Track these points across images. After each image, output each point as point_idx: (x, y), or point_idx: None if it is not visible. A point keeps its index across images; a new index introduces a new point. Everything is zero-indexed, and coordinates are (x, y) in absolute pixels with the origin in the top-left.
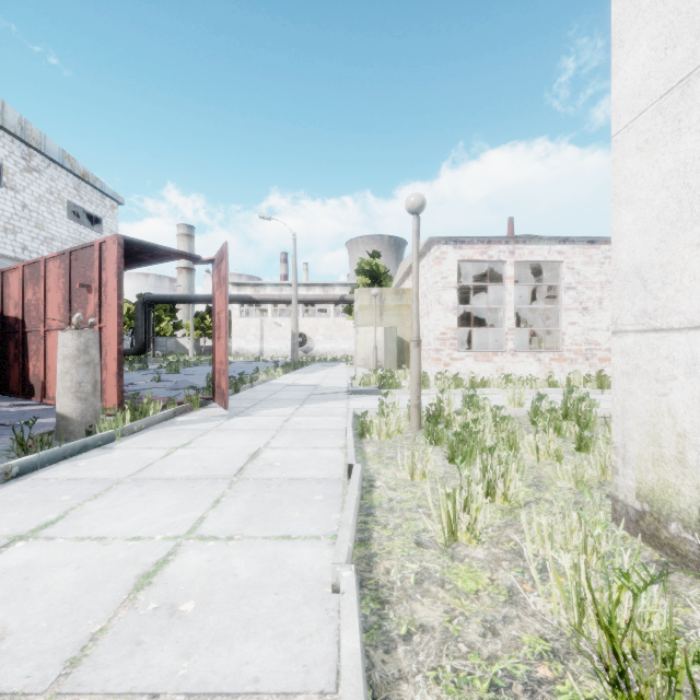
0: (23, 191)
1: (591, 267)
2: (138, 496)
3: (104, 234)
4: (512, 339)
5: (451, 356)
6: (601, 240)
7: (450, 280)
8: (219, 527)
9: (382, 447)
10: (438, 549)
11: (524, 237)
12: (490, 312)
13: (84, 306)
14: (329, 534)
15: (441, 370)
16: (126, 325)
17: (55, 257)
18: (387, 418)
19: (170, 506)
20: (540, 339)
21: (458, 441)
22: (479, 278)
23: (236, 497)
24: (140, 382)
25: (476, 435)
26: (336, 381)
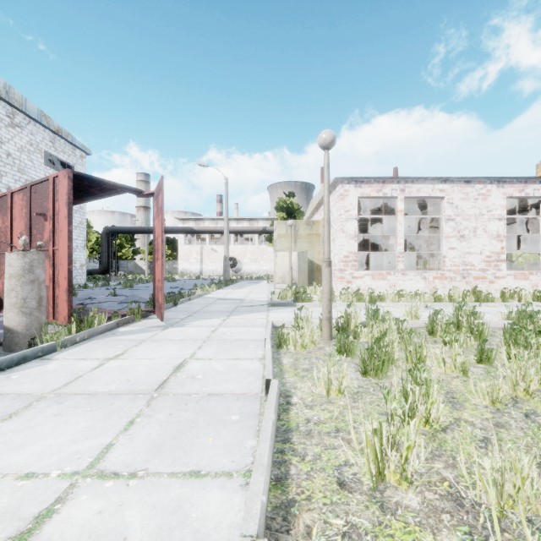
0: (8, 143)
1: (467, 202)
2: (53, 415)
3: None
4: (402, 261)
5: (352, 275)
6: (475, 180)
7: (351, 213)
8: (124, 459)
9: (297, 358)
10: (364, 493)
11: (412, 178)
12: (382, 240)
13: (42, 232)
14: (242, 469)
15: (344, 286)
16: (95, 251)
17: (19, 191)
18: (302, 330)
19: (80, 429)
20: (425, 261)
21: (370, 355)
22: (374, 212)
23: (152, 416)
24: (99, 296)
25: (385, 348)
26: (258, 295)
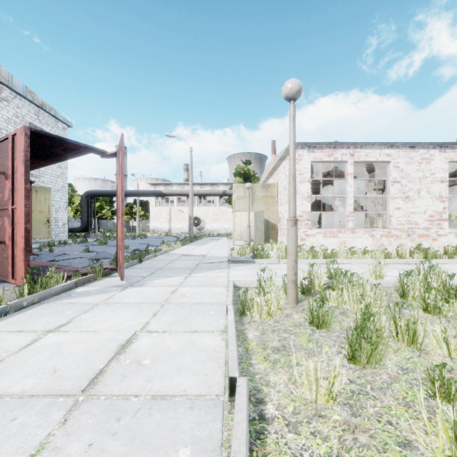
0: None
1: (411, 166)
2: None
3: None
4: (352, 220)
5: (306, 233)
6: (419, 145)
7: (305, 176)
8: None
9: (264, 331)
10: None
11: (361, 143)
12: (329, 201)
13: (3, 191)
14: None
15: (298, 243)
16: (79, 211)
17: None
18: (267, 294)
19: None
20: (371, 220)
21: (358, 335)
22: (323, 176)
23: (60, 451)
24: (73, 252)
25: (370, 323)
26: (219, 251)
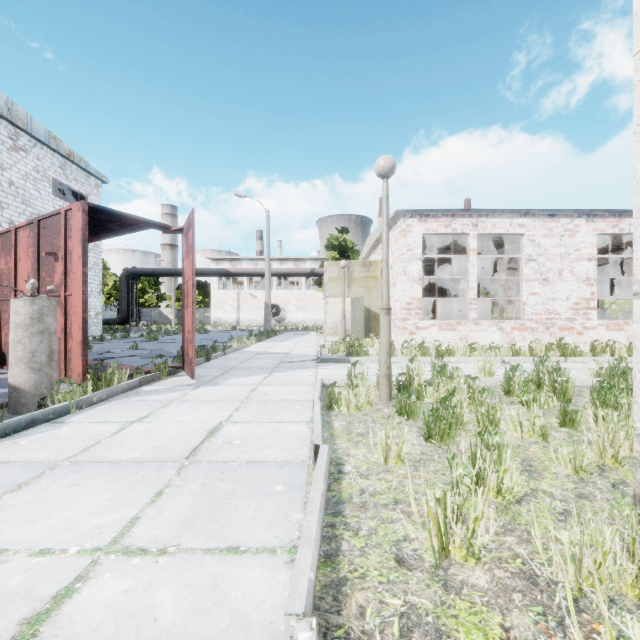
0: (10, 169)
1: (551, 239)
2: (69, 485)
3: None
4: (475, 309)
5: (416, 325)
6: (560, 213)
7: (415, 252)
8: (152, 534)
9: (351, 422)
10: (425, 571)
11: (487, 211)
12: (451, 284)
13: (51, 275)
14: (287, 545)
15: (407, 338)
16: (113, 297)
17: (25, 226)
18: (356, 389)
19: (101, 501)
20: (502, 309)
21: (435, 417)
22: (442, 251)
23: (183, 487)
24: (118, 350)
25: (453, 410)
26: (306, 349)
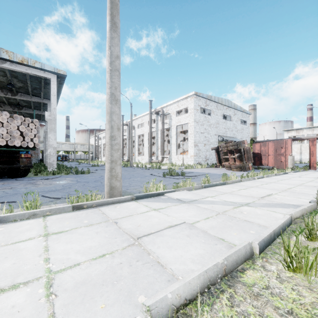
0: (233, 120)
1: None
2: (315, 174)
3: (246, 125)
4: None
5: None
6: None
7: None
8: None
9: None
10: None
11: None
12: None
13: (280, 151)
14: None
15: None
16: None
17: (271, 142)
18: None
19: None
20: None
21: None
22: None
23: None
24: None
25: None
26: None
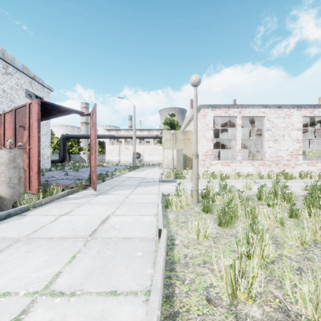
0: (3, 84)
1: (278, 119)
2: (24, 252)
3: None
4: (240, 155)
5: (210, 163)
6: (283, 106)
7: (209, 126)
8: (68, 282)
9: (178, 215)
10: (224, 307)
11: (246, 105)
12: (227, 142)
13: (22, 137)
14: (144, 289)
15: (205, 170)
16: (56, 148)
17: (8, 112)
18: (180, 197)
19: (41, 262)
20: (253, 155)
21: (223, 213)
22: (222, 125)
23: (87, 253)
24: (58, 176)
25: (232, 209)
26: (153, 175)
